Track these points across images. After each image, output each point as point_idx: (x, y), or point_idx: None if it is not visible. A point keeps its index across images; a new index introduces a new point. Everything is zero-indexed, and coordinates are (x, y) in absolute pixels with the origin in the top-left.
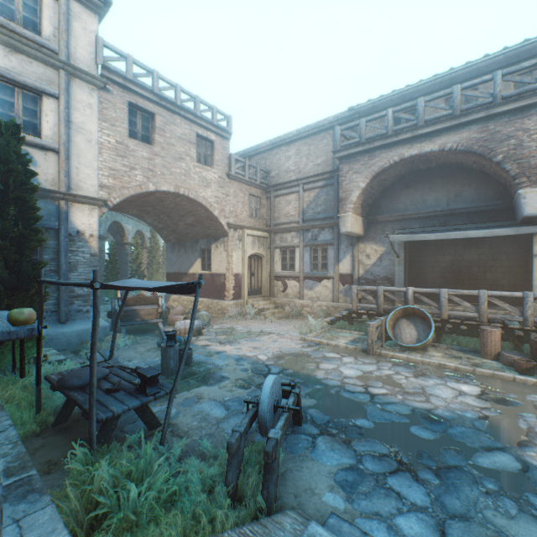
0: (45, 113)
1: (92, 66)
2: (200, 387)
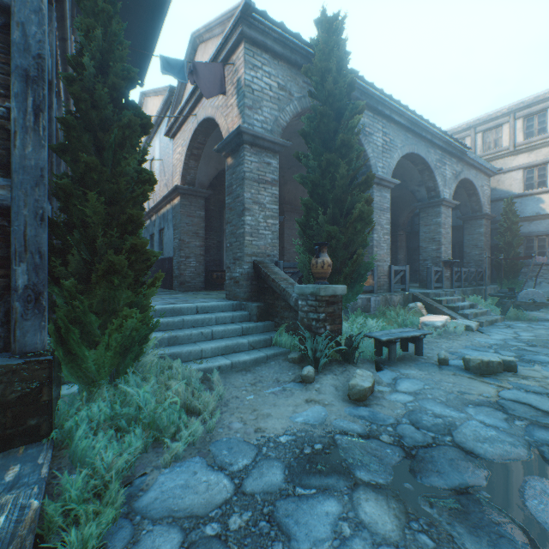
0: (547, 173)
1: None
2: None
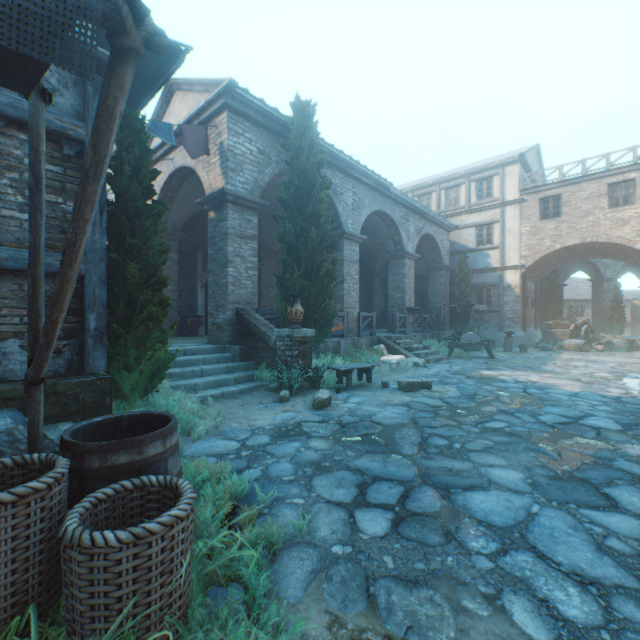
0: (493, 232)
1: (515, 194)
2: (503, 354)
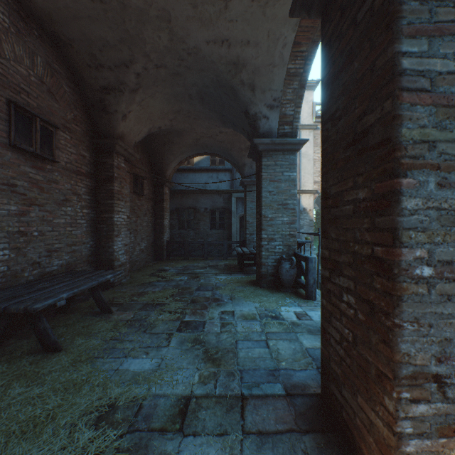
0: None
1: (310, 120)
2: None
